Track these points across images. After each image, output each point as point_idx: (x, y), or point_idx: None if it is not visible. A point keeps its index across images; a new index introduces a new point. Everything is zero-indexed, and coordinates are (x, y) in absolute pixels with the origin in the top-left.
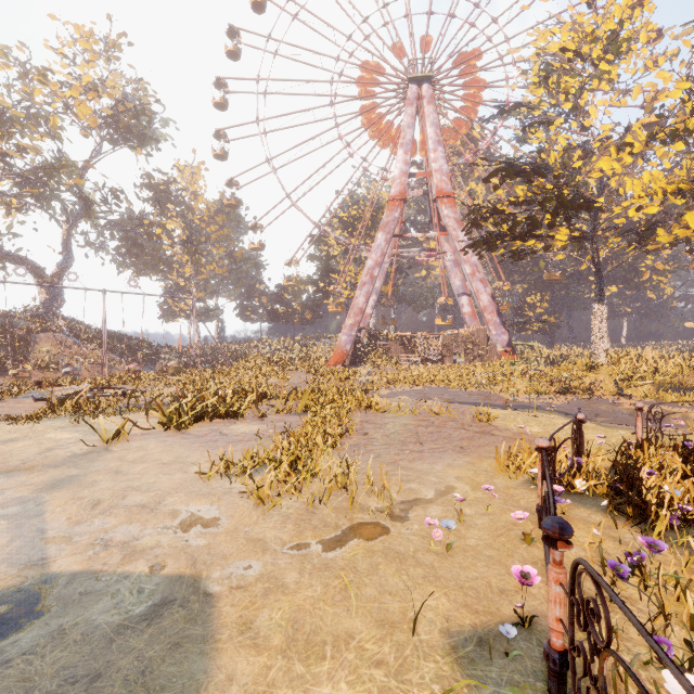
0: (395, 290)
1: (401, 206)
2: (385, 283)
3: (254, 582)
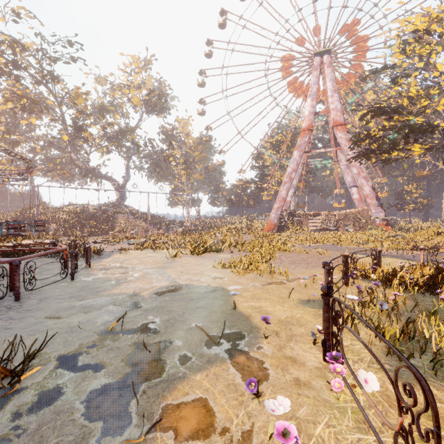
0: (306, 185)
1: (309, 134)
2: (300, 181)
3: (240, 289)
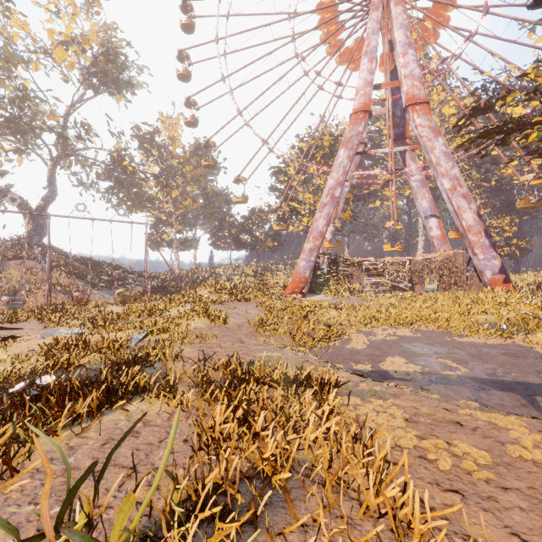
0: (353, 216)
1: (366, 119)
2: (343, 209)
3: None
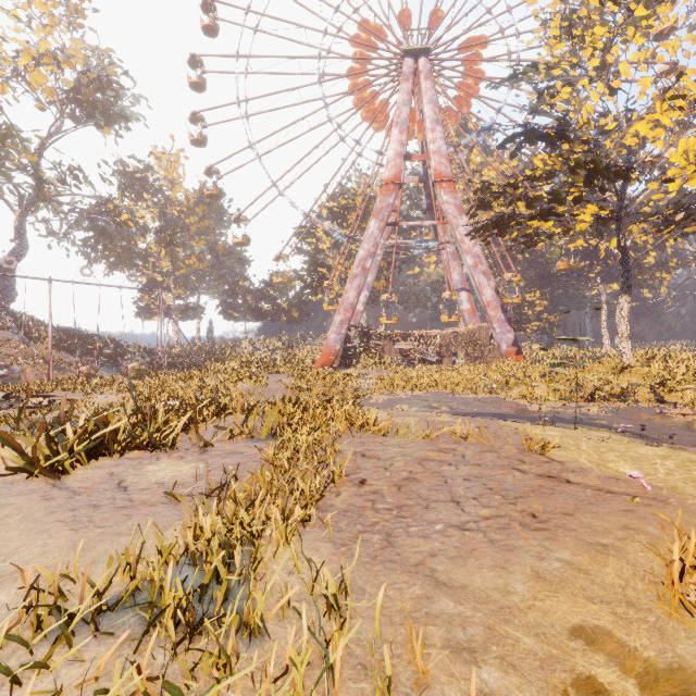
0: (388, 286)
1: (396, 191)
2: (377, 278)
3: None
